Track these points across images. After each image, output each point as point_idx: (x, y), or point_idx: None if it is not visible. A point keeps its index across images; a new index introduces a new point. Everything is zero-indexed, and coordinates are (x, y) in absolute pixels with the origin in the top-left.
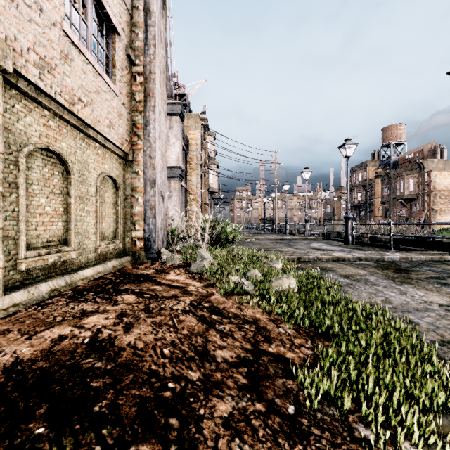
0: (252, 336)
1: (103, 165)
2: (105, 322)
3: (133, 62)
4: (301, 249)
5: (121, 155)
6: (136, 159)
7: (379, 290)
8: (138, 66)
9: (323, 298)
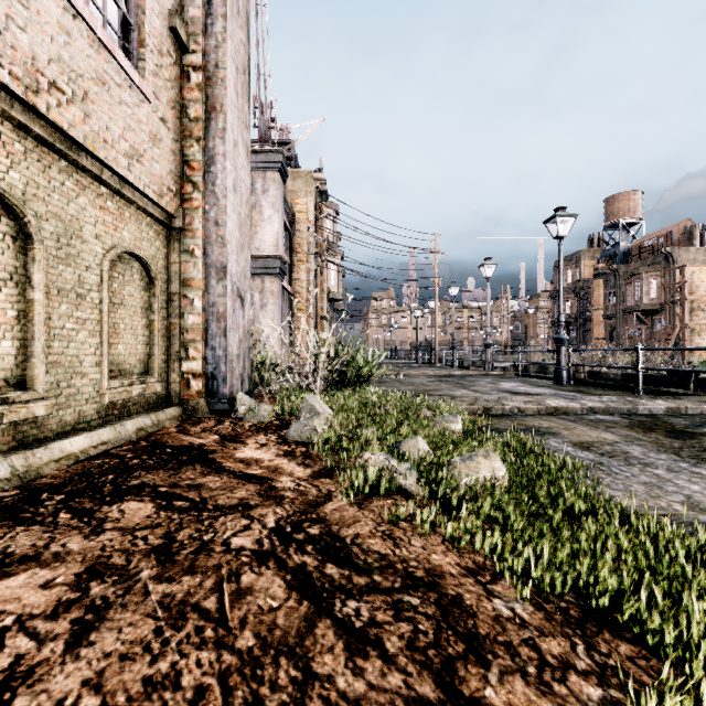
0: (431, 639)
1: (119, 232)
2: (35, 601)
3: (183, 44)
4: (485, 392)
5: (160, 216)
6: (190, 228)
7: (662, 476)
8: (194, 54)
9: (563, 501)
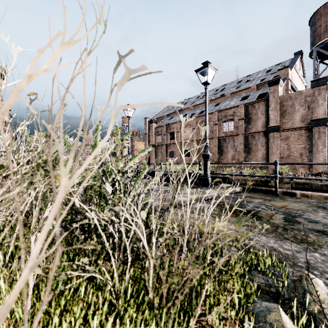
0: None
1: None
2: None
3: None
4: None
5: None
6: None
7: None
8: None
9: None
